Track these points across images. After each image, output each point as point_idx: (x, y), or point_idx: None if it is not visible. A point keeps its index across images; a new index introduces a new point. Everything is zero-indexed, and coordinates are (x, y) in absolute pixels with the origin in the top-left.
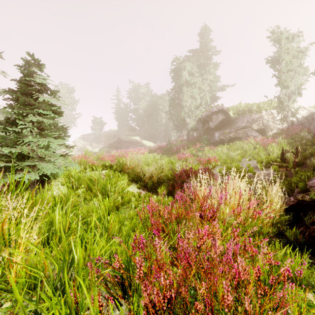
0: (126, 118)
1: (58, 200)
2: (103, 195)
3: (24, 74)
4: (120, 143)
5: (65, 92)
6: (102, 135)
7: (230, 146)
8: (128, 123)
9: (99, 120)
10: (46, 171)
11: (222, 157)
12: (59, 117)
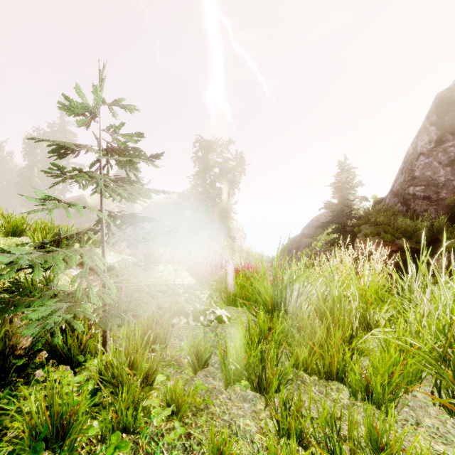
0: None
1: None
2: None
3: None
4: None
5: None
6: None
7: None
8: None
9: None
10: None
11: None
12: None
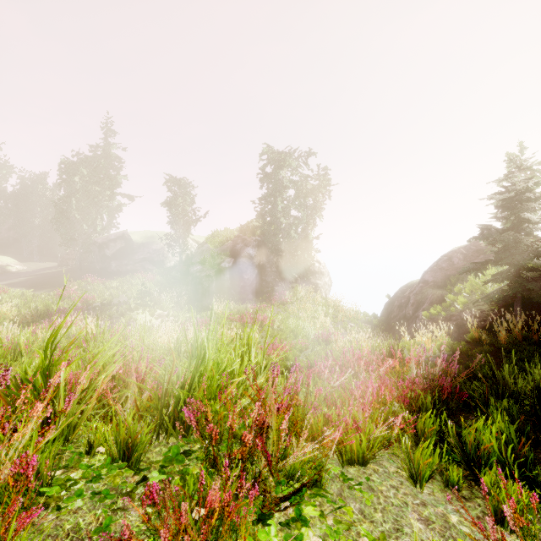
0: None
1: None
2: None
3: None
4: None
5: None
6: None
7: (120, 281)
8: None
9: None
10: None
11: (103, 294)
12: None
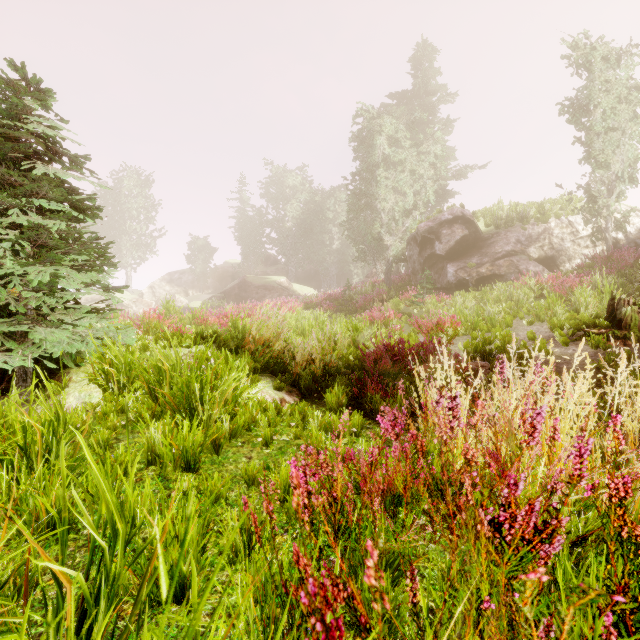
0: (259, 239)
1: (49, 429)
2: (184, 410)
3: (1, 111)
4: (245, 290)
5: (134, 186)
6: (209, 274)
7: (482, 293)
8: (262, 248)
9: (202, 242)
10: (50, 347)
11: (467, 316)
12: (91, 219)
